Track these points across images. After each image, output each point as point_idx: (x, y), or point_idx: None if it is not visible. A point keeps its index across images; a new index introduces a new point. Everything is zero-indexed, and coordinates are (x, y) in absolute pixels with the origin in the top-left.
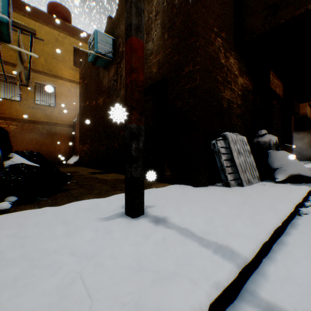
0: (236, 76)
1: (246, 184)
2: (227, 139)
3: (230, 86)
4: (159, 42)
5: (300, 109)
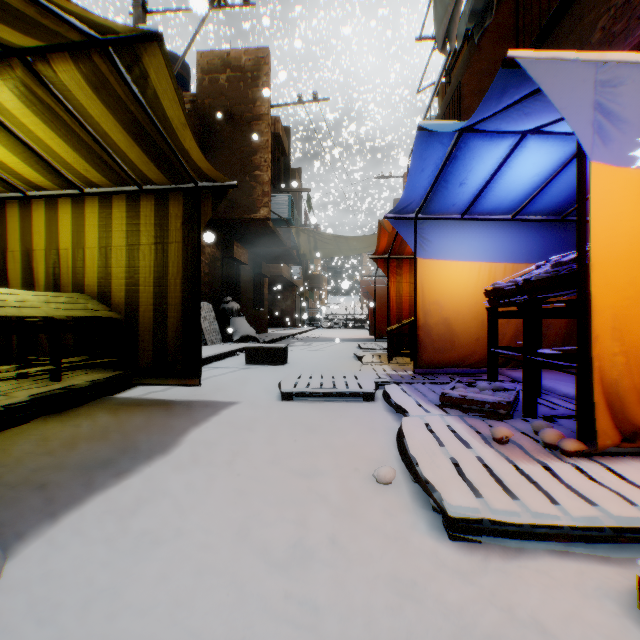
0: (204, 247)
1: (210, 344)
2: None
3: None
4: None
5: (278, 268)
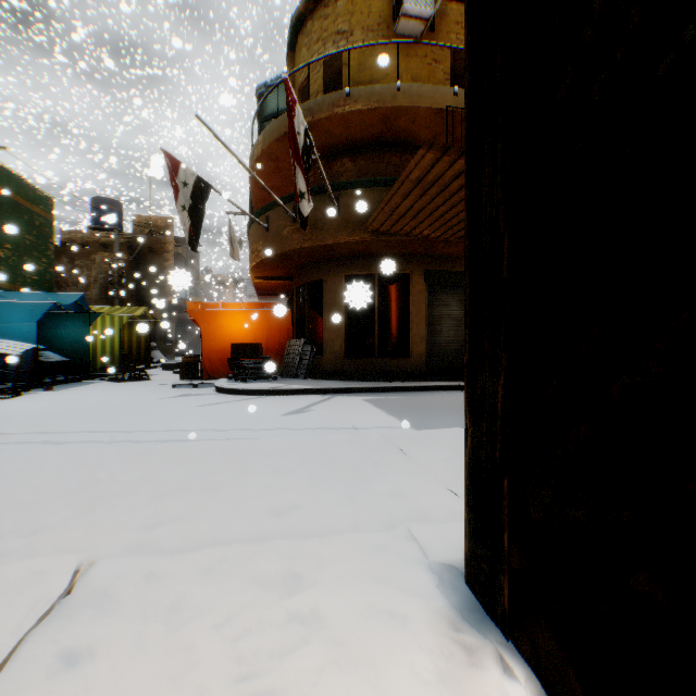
0: None
1: None
2: None
3: None
4: (99, 296)
5: (184, 313)
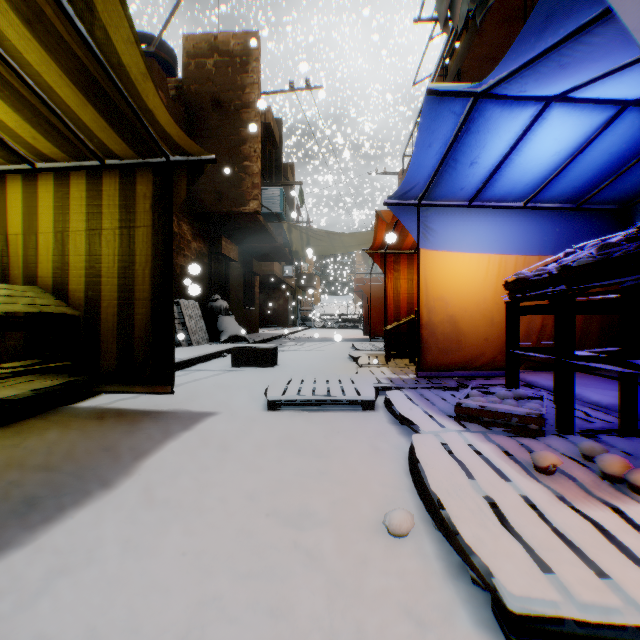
0: (190, 242)
1: (196, 344)
2: (180, 305)
3: (183, 253)
4: None
5: (270, 266)
